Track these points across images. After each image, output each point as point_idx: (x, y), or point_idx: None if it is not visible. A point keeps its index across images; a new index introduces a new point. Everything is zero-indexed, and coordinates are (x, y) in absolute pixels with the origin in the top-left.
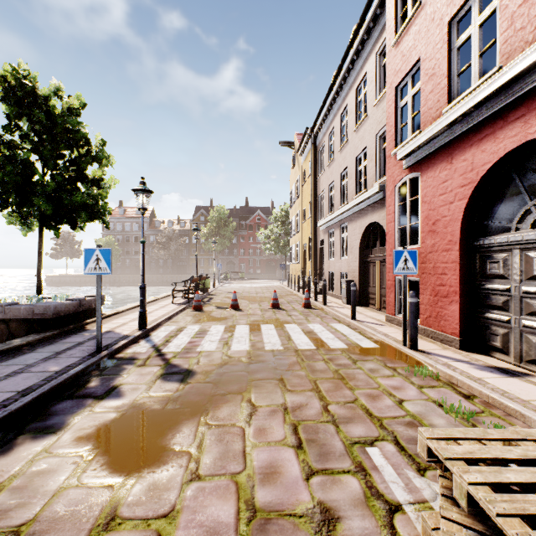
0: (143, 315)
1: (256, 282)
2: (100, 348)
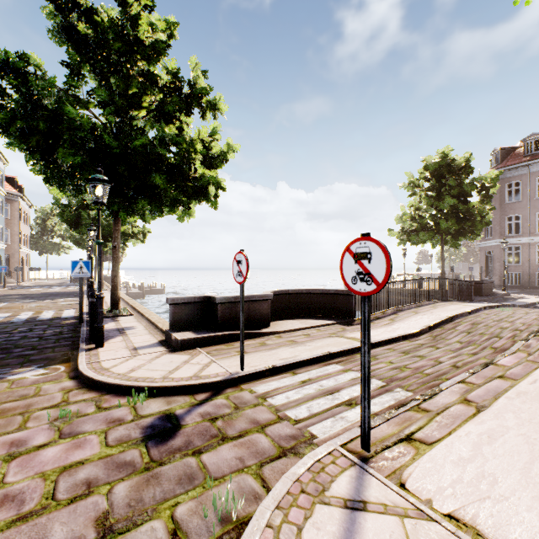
0: None
1: None
2: None
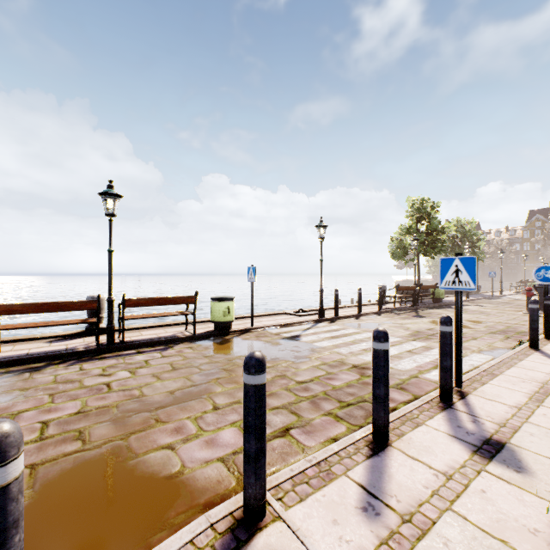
0: (501, 291)
1: None
2: (492, 295)
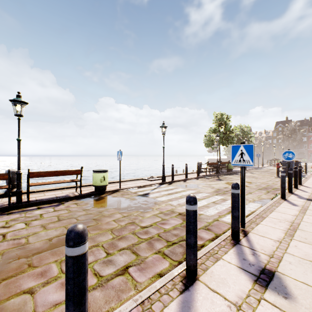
0: (262, 164)
1: (310, 163)
2: (258, 167)
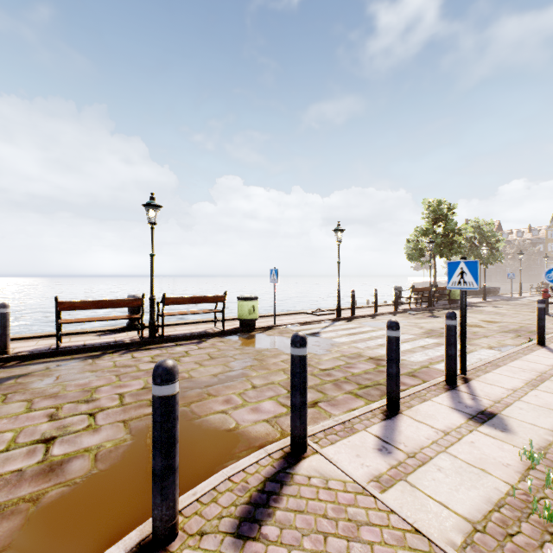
0: (520, 292)
1: None
2: (511, 297)
